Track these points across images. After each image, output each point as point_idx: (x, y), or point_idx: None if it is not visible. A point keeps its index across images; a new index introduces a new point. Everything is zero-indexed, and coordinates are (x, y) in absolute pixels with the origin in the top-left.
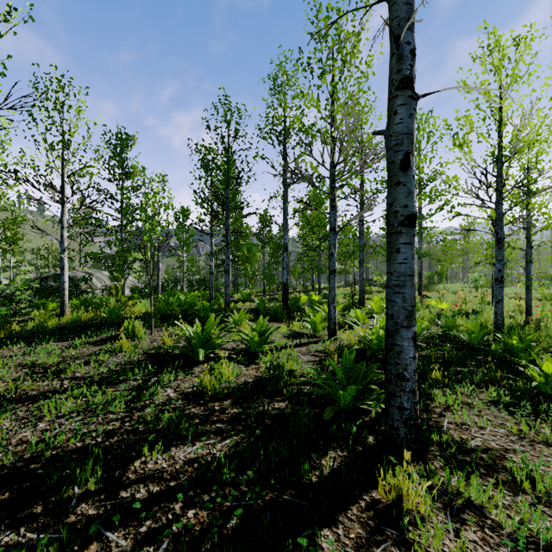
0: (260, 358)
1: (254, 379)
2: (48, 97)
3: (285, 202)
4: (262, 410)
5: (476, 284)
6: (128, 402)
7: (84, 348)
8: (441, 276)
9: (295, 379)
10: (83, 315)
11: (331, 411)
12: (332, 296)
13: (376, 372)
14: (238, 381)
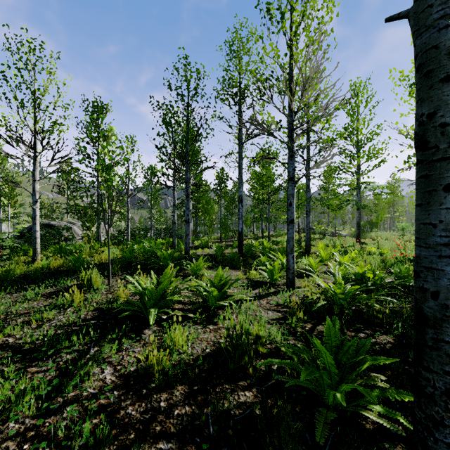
0: (219, 315)
1: (212, 347)
2: (19, 58)
3: (240, 158)
4: (224, 409)
5: (403, 232)
6: (45, 396)
7: (34, 302)
8: (372, 225)
9: (261, 348)
10: (51, 262)
11: (324, 424)
12: (290, 246)
13: (350, 335)
14: (193, 355)
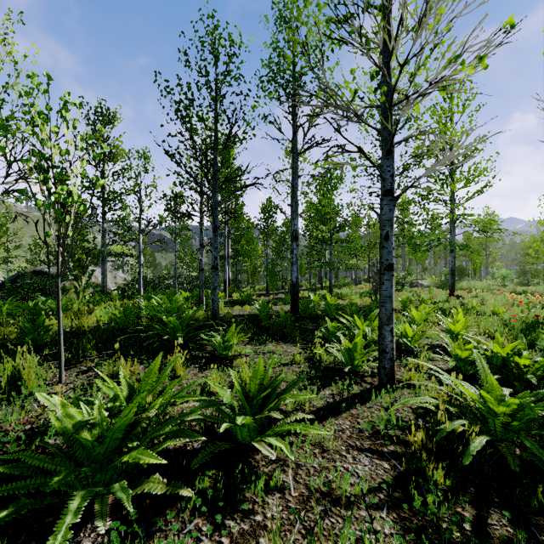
0: (257, 471)
1: None
2: None
3: (294, 176)
4: None
5: (504, 281)
6: None
7: None
8: (461, 272)
9: None
10: None
11: None
12: (387, 311)
13: None
14: None
